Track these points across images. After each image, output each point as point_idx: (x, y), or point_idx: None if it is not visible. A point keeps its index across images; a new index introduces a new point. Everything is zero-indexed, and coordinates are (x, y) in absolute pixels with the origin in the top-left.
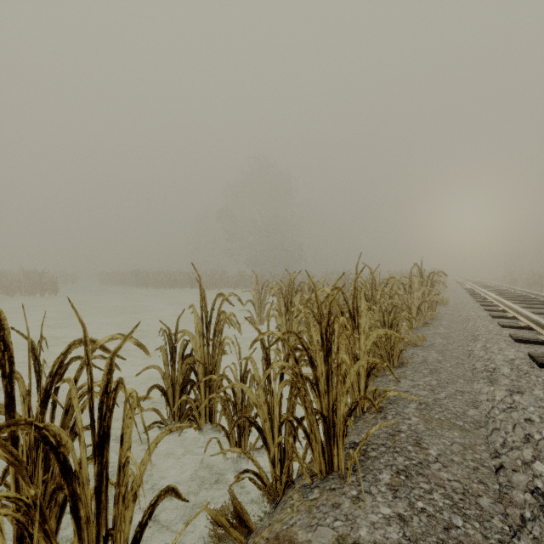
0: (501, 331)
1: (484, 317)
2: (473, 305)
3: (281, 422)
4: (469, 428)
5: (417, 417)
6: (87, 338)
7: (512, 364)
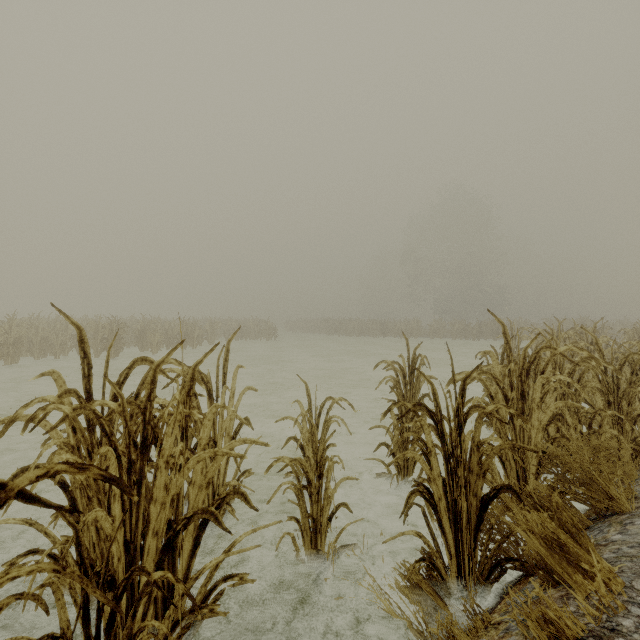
0: None
1: None
2: None
3: None
4: None
5: None
6: (597, 341)
7: None
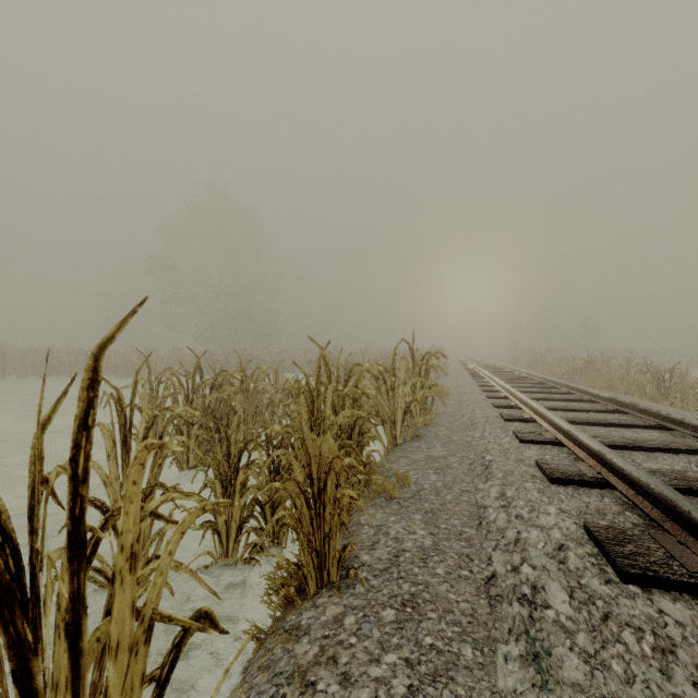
0: (522, 451)
1: (495, 420)
2: (478, 397)
3: None
4: None
5: None
6: None
7: (569, 571)
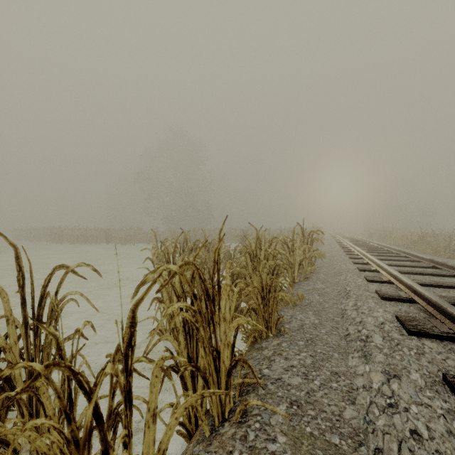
0: (368, 286)
1: (353, 270)
2: (343, 258)
3: None
4: (347, 451)
5: (285, 435)
6: None
7: (384, 330)
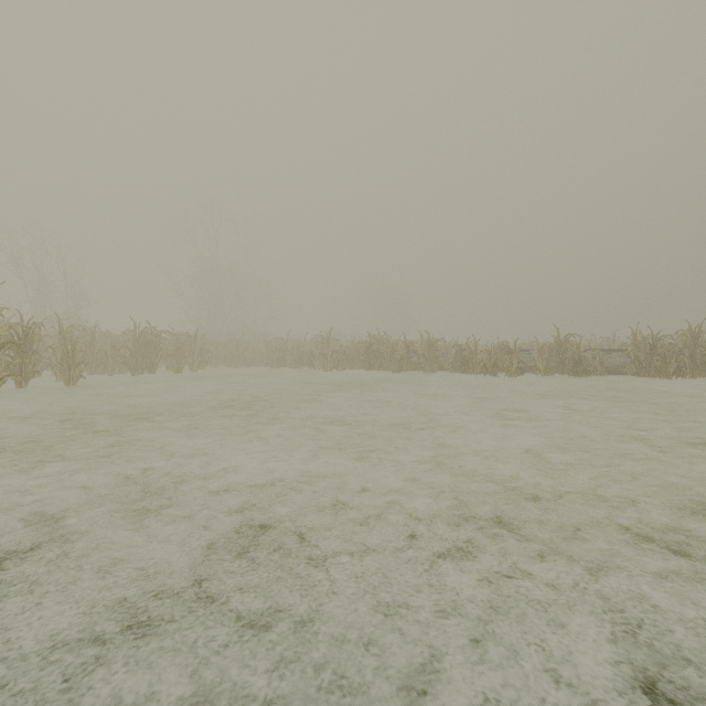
0: None
1: None
2: None
3: None
4: None
5: None
6: None
7: None
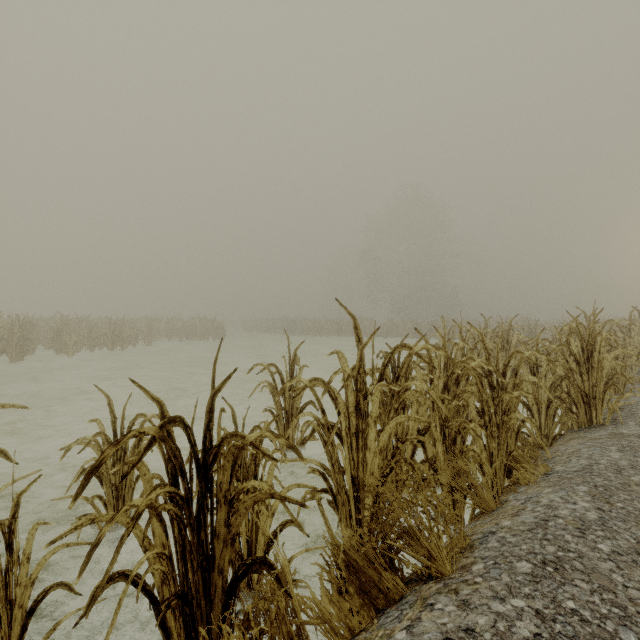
0: None
1: None
2: None
3: (550, 401)
4: None
5: None
6: (483, 338)
7: None
